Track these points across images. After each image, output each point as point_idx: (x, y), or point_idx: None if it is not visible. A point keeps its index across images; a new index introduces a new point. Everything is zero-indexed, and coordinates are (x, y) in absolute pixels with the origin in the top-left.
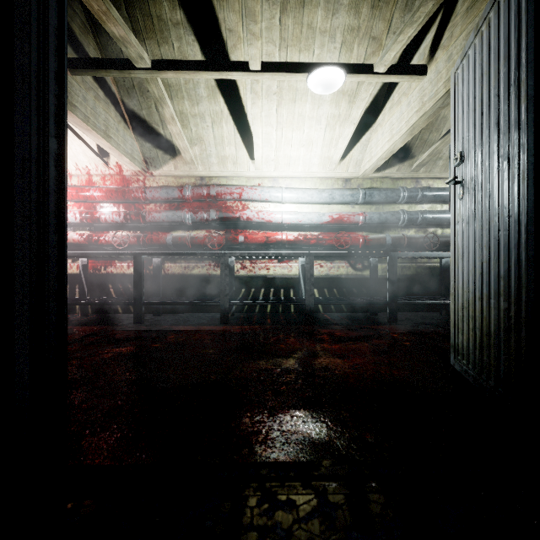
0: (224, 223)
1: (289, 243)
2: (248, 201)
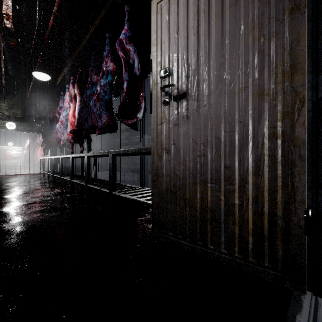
0: (2, 154)
1: (14, 157)
2: (7, 151)
